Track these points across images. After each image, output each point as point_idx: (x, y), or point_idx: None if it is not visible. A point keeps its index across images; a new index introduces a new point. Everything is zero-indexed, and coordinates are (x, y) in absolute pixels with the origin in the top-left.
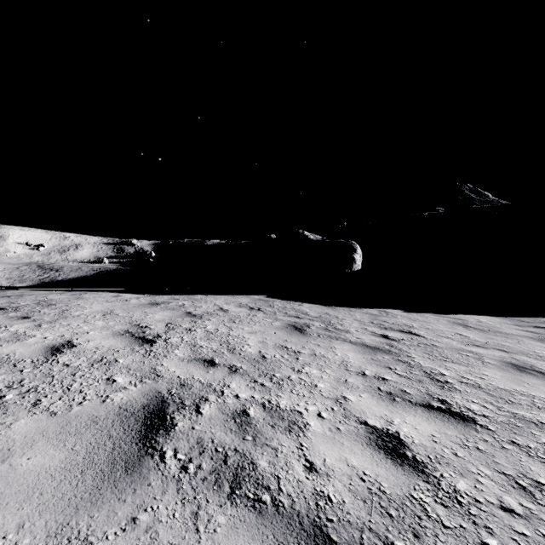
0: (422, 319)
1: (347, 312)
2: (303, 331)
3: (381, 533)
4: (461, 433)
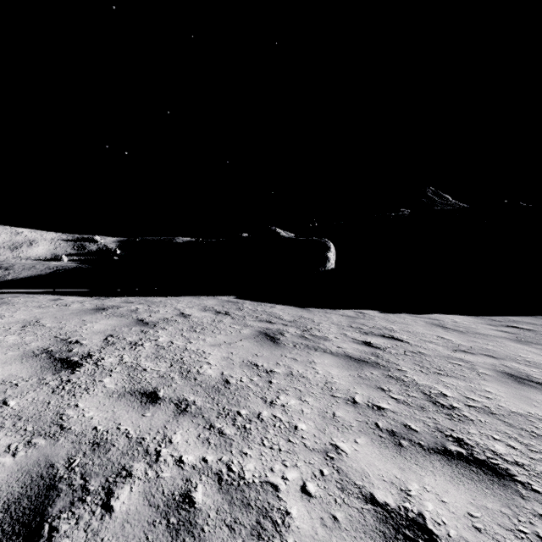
0: (400, 321)
1: (322, 314)
2: (276, 340)
3: None
4: (505, 505)
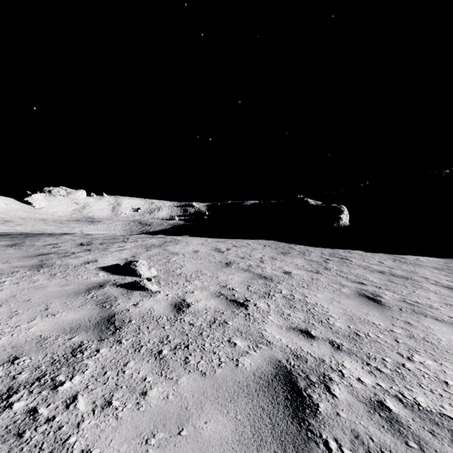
0: (369, 255)
1: (321, 250)
2: (285, 254)
3: (271, 276)
4: (312, 274)
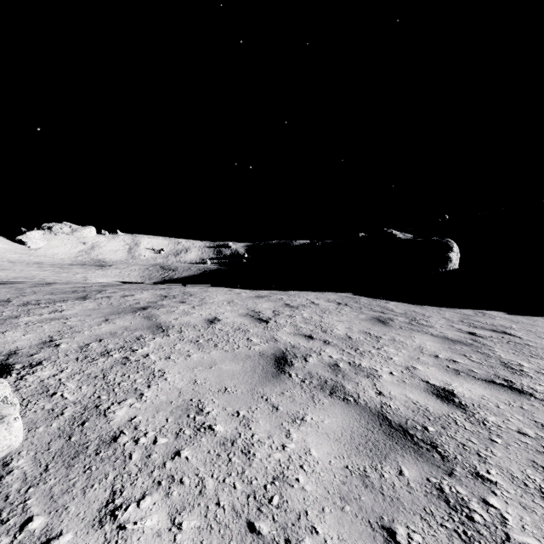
0: (528, 322)
1: (435, 310)
2: (386, 323)
3: (419, 422)
4: (512, 399)
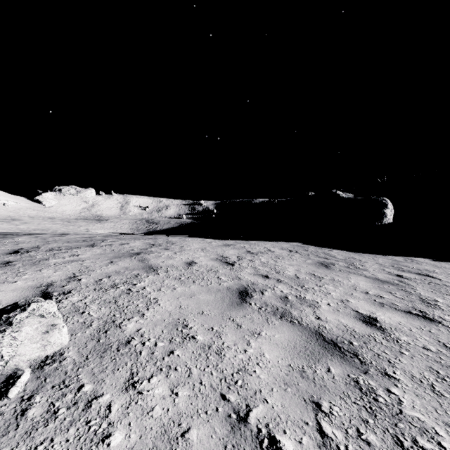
0: (449, 267)
1: (371, 257)
2: (328, 267)
3: (347, 339)
4: (423, 325)
